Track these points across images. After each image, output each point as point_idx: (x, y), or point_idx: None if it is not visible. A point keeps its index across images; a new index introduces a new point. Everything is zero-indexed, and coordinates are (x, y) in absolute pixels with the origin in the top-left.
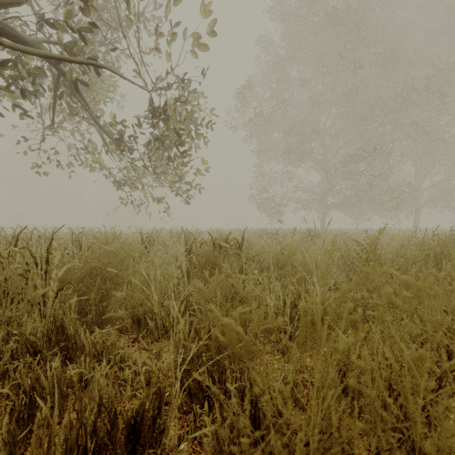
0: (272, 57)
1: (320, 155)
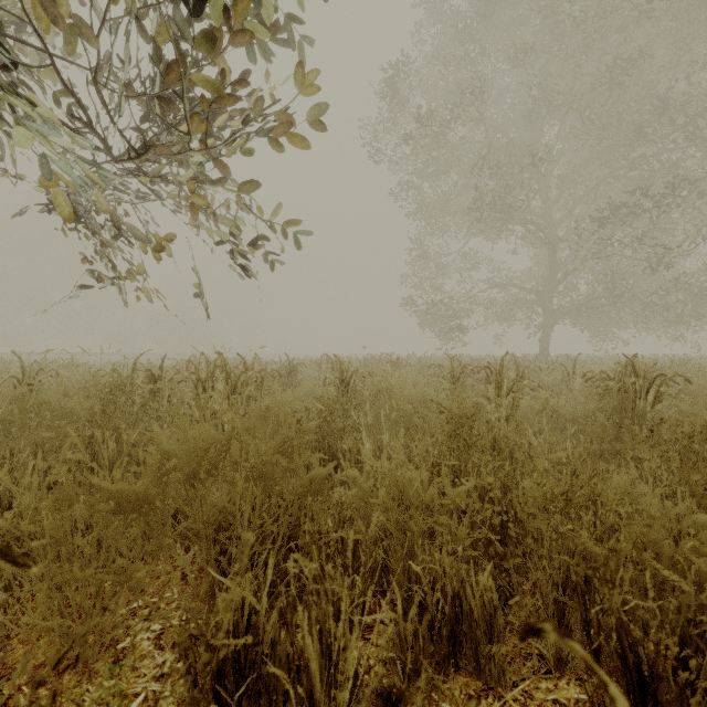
0: (447, 25)
1: (539, 215)
